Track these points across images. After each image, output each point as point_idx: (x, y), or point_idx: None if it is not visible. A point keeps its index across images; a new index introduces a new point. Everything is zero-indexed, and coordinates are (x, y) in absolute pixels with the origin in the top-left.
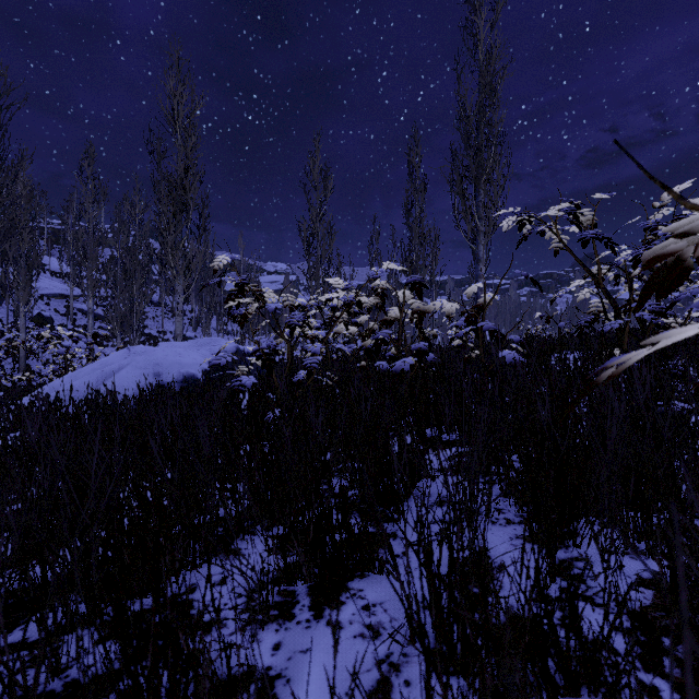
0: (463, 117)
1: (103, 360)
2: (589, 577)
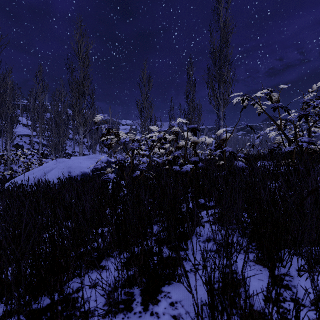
0: (213, 52)
1: (44, 165)
2: (293, 286)
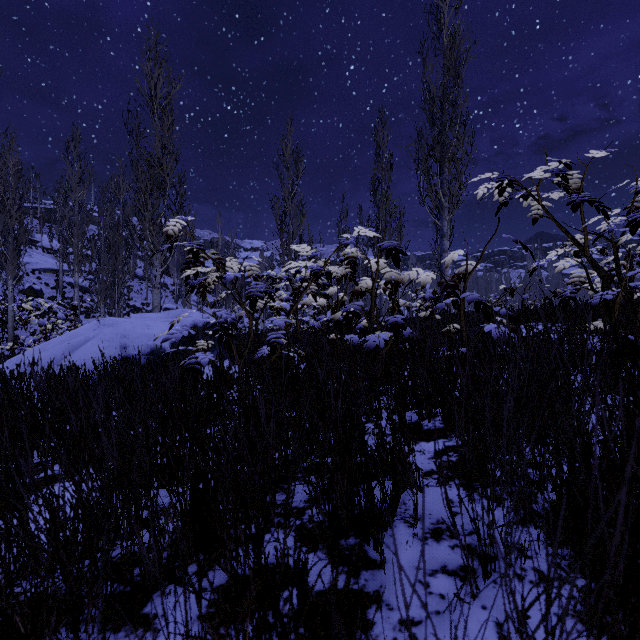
0: (428, 98)
1: (72, 332)
2: None
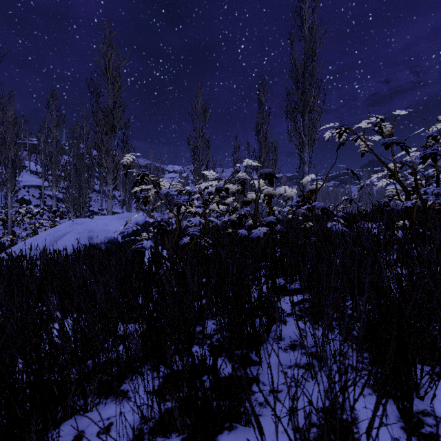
0: (294, 69)
1: (55, 228)
2: None
